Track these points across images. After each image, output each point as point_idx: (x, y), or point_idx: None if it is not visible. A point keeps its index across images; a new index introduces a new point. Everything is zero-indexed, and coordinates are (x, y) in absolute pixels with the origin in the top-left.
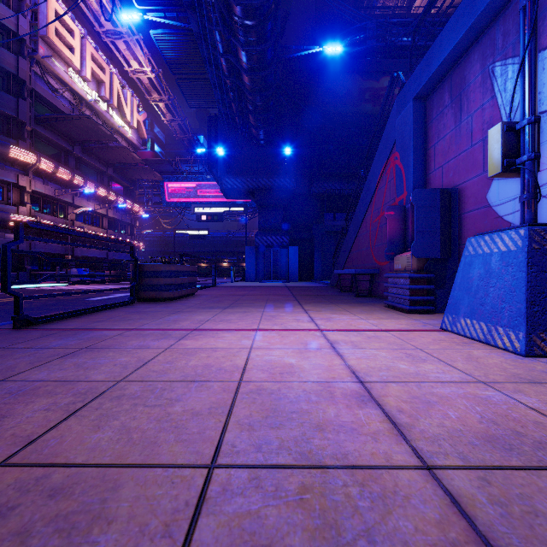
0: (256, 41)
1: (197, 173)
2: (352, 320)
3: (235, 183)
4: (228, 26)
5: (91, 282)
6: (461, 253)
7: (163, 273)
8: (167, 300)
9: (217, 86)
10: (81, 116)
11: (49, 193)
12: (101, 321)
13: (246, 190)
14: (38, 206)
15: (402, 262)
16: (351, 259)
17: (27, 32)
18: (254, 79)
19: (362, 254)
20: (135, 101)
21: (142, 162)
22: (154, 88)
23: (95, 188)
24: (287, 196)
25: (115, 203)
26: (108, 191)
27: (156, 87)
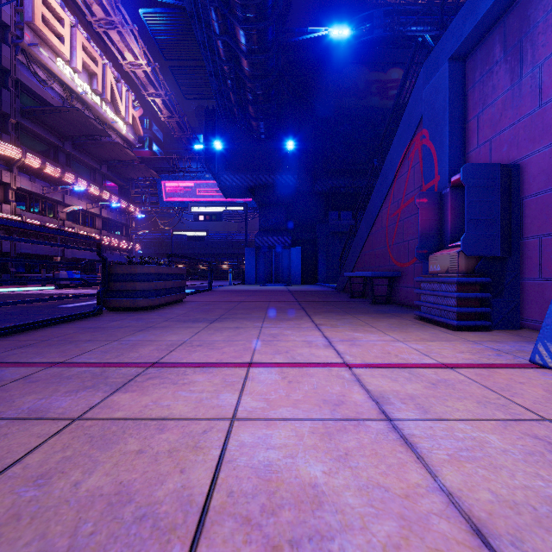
0: (256, 18)
1: (196, 171)
2: (387, 344)
3: (234, 180)
4: (225, 3)
5: (81, 285)
6: (523, 250)
7: (140, 276)
8: (144, 309)
9: (210, 62)
10: (70, 108)
11: (37, 191)
12: (26, 346)
13: (246, 187)
14: (24, 204)
15: (443, 262)
16: (362, 260)
17: (12, 18)
18: (253, 64)
19: (377, 254)
20: (130, 96)
21: (137, 160)
22: (150, 83)
23: (87, 186)
24: (289, 194)
25: (109, 202)
26: (102, 190)
27: (153, 82)
